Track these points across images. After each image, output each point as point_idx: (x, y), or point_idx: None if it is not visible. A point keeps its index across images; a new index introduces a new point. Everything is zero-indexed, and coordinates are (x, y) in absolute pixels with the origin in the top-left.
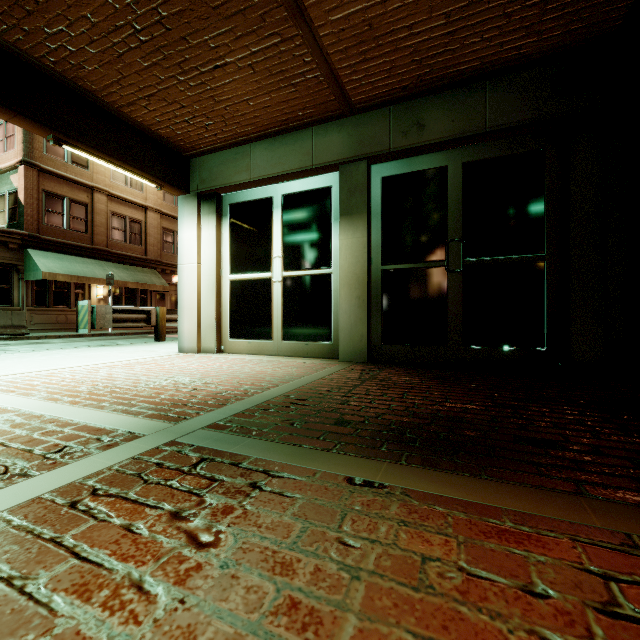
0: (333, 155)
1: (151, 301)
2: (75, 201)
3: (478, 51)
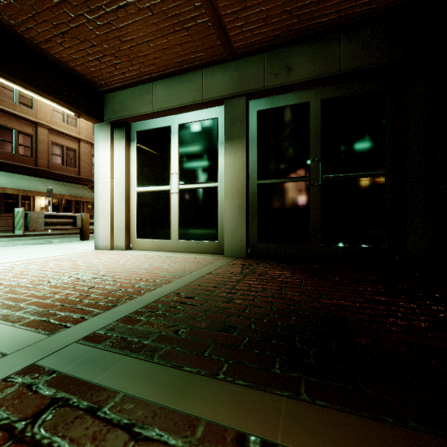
0: (219, 92)
1: (83, 209)
2: (22, 133)
3: (337, 4)
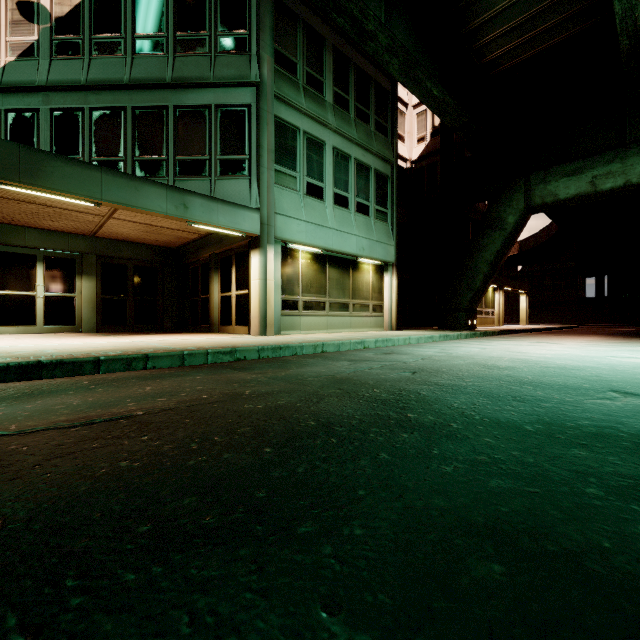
0: (81, 249)
1: None
2: None
3: (143, 241)
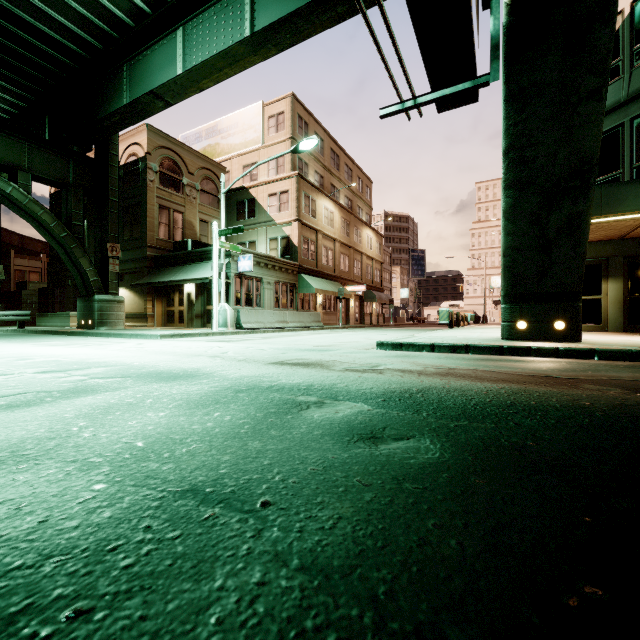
0: (607, 254)
1: (336, 305)
2: (311, 240)
3: None
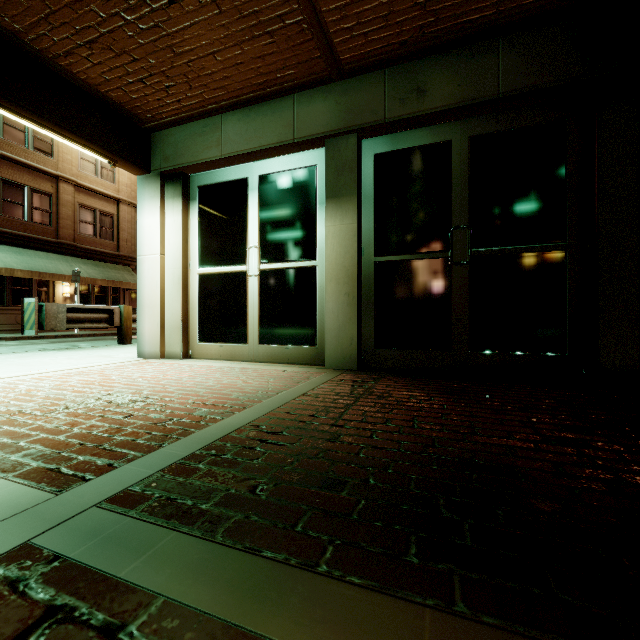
0: (318, 127)
1: (124, 300)
2: (37, 191)
3: None
